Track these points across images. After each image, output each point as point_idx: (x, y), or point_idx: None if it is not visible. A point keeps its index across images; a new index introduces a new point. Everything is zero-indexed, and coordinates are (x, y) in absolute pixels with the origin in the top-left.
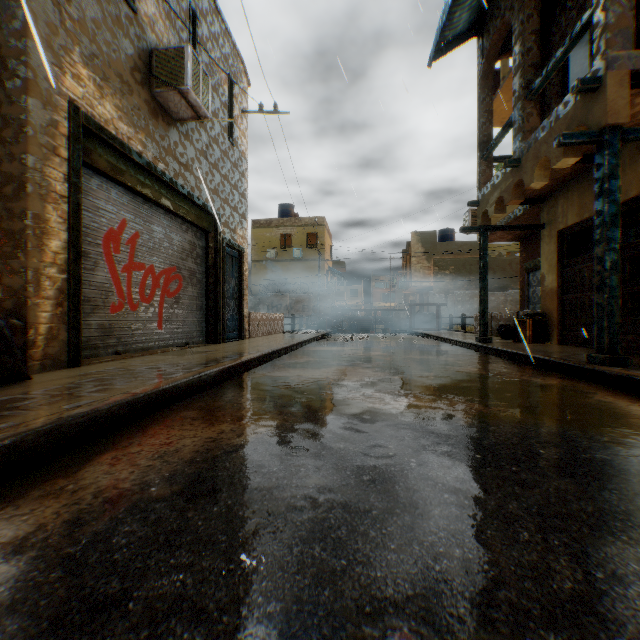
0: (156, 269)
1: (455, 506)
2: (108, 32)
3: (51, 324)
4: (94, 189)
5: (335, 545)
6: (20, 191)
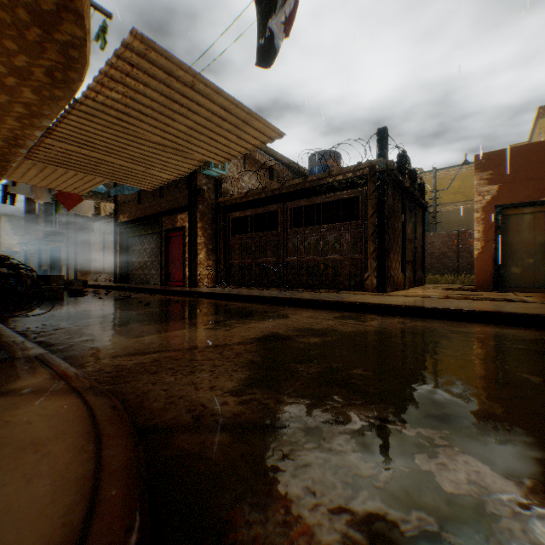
0: None
1: None
2: None
3: None
4: None
5: None
6: None
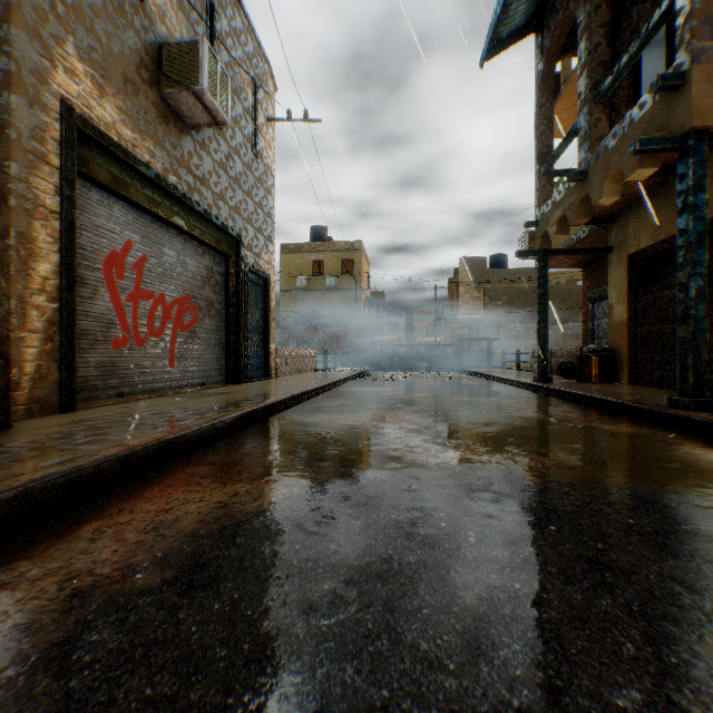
0: (167, 298)
1: (531, 602)
2: (109, 21)
3: (39, 362)
4: (93, 204)
5: (373, 664)
6: (1, 205)
